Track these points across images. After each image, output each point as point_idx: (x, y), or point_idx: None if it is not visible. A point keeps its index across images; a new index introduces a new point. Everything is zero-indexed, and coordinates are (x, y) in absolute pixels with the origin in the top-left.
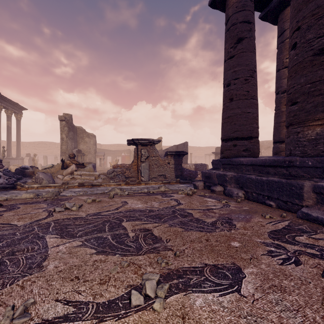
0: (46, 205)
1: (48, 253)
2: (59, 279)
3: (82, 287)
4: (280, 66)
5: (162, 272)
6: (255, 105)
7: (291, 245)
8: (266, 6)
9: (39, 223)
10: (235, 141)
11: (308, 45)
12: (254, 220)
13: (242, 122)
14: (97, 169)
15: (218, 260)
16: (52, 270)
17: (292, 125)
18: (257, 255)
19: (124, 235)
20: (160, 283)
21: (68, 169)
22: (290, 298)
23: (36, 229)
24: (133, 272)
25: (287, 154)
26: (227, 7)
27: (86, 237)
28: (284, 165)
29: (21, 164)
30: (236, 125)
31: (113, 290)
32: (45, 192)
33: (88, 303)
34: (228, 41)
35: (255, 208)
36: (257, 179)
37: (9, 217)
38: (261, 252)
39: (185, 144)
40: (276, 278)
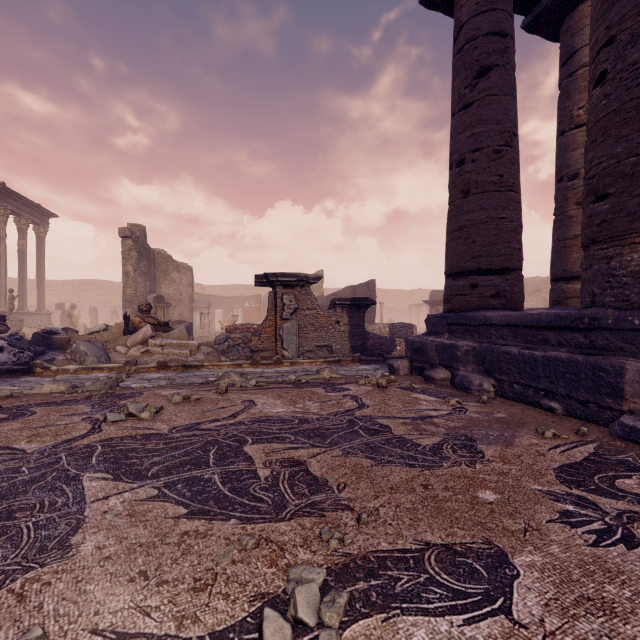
0: (90, 407)
1: (84, 516)
2: (104, 577)
3: (153, 598)
4: (565, 125)
5: (331, 561)
6: (515, 204)
7: (610, 498)
8: (536, 3)
9: (71, 446)
10: (475, 277)
11: (632, 75)
12: (522, 443)
13: (489, 239)
14: (196, 335)
15: (453, 534)
16: (91, 556)
17: (597, 243)
18: (539, 522)
19: (249, 473)
20: (328, 591)
21: (137, 334)
22: (628, 631)
23: (64, 460)
24: (268, 561)
25: (585, 303)
26: (458, 4)
27: (167, 477)
28: (579, 327)
29: (46, 324)
30: (477, 245)
31: (223, 607)
32: (91, 380)
33: (165, 639)
34: (460, 74)
35: (521, 415)
36: (524, 356)
37: (11, 433)
38: (546, 515)
39: (369, 284)
40: (589, 578)
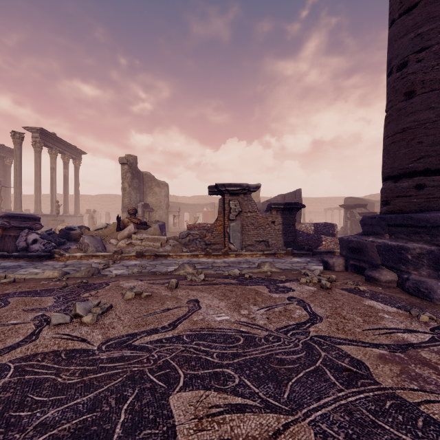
0: (54, 300)
1: None
2: None
3: None
4: None
5: None
6: None
7: None
8: None
9: None
10: (421, 178)
11: None
12: None
13: (439, 138)
14: (170, 230)
15: None
16: None
17: None
18: None
19: None
20: None
21: (124, 230)
22: None
23: None
24: None
25: None
26: None
27: None
28: None
29: (80, 223)
30: (424, 145)
31: None
32: (88, 265)
33: None
34: None
35: None
36: None
37: None
38: None
39: (296, 193)
40: None
